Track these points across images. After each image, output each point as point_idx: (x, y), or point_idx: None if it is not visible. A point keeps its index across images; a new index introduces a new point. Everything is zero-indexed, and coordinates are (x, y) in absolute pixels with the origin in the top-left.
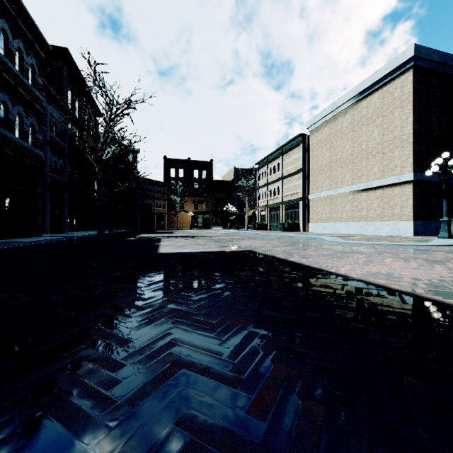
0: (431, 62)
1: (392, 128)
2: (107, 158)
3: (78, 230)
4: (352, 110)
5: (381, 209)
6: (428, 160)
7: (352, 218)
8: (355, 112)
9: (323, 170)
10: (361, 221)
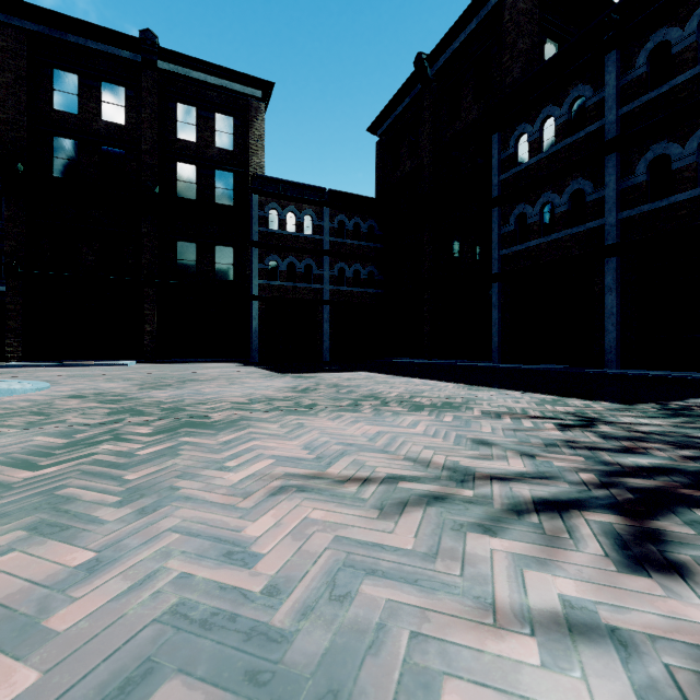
0: None
1: None
2: None
3: None
4: None
5: None
6: None
7: None
8: None
9: None
10: None
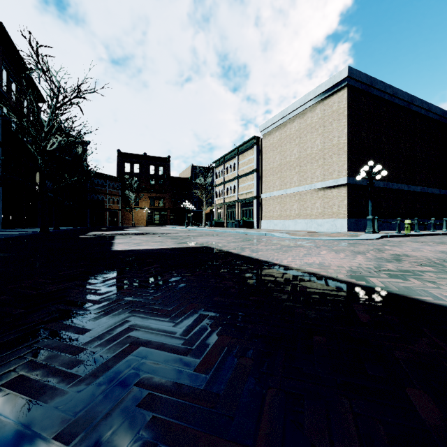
0: (361, 83)
1: (331, 137)
2: (52, 150)
3: (15, 227)
4: (299, 118)
5: (323, 208)
6: (359, 167)
7: (299, 216)
8: (302, 121)
9: (274, 171)
10: (306, 219)
